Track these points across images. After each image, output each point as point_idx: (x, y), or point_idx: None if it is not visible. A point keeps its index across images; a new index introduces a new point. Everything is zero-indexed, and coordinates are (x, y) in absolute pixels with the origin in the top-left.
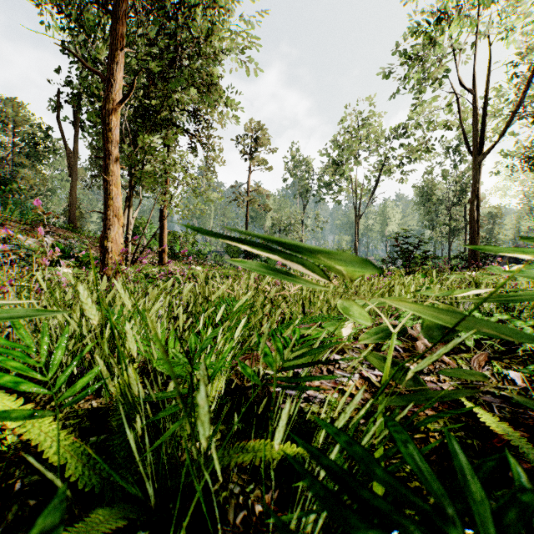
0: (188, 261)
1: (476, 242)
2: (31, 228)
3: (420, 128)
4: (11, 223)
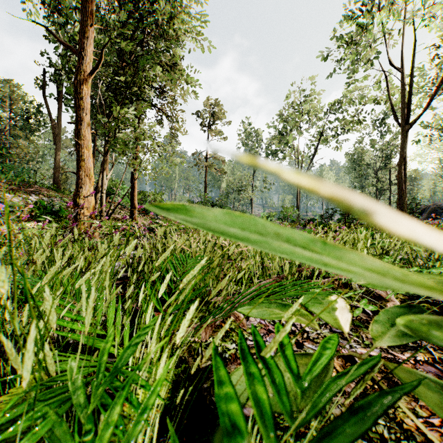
0: (148, 216)
1: (403, 200)
2: (18, 187)
3: (353, 103)
4: (0, 183)
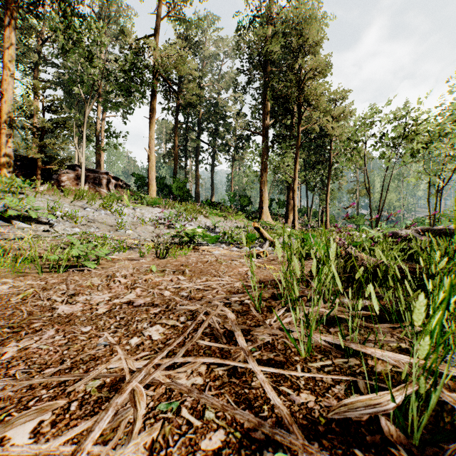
0: None
1: None
2: None
3: None
4: None
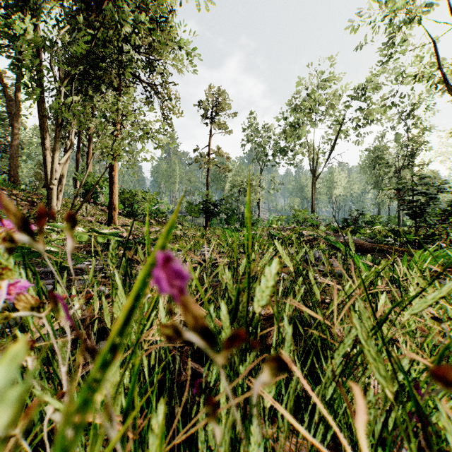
0: None
1: None
2: None
3: (379, 88)
4: None
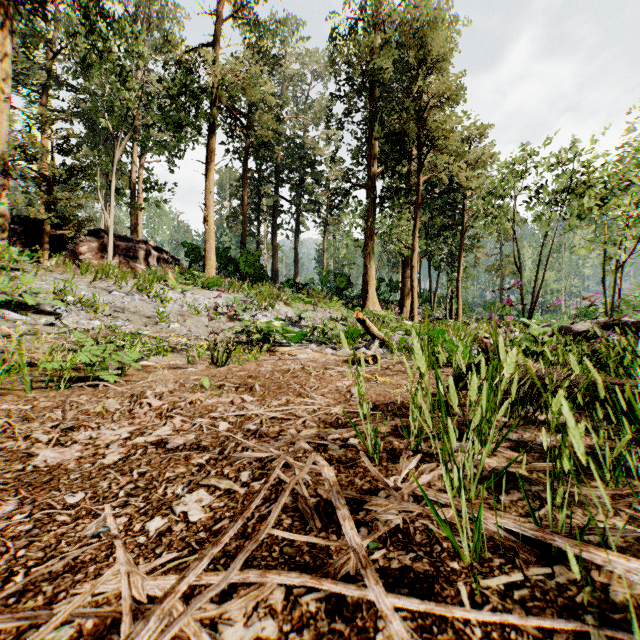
0: None
1: None
2: None
3: None
4: None
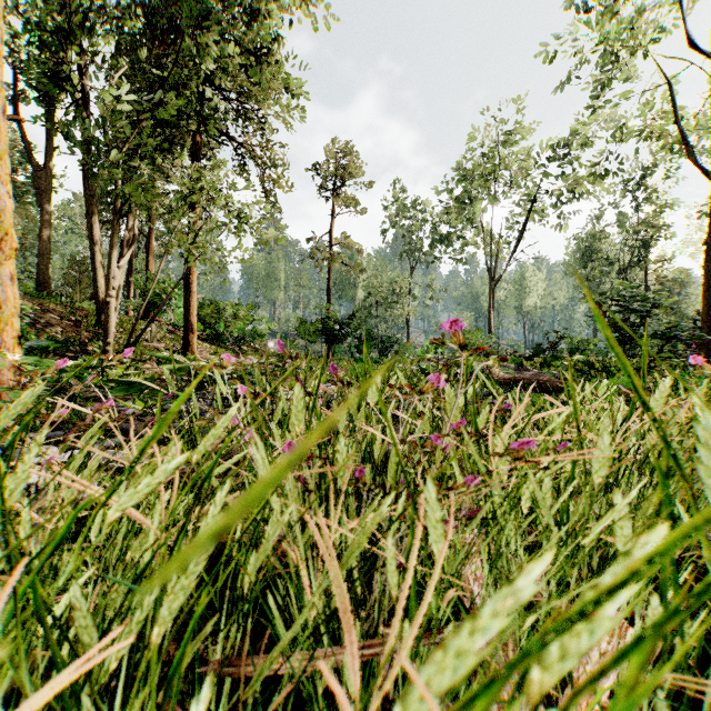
0: None
1: None
2: None
3: (591, 145)
4: None
